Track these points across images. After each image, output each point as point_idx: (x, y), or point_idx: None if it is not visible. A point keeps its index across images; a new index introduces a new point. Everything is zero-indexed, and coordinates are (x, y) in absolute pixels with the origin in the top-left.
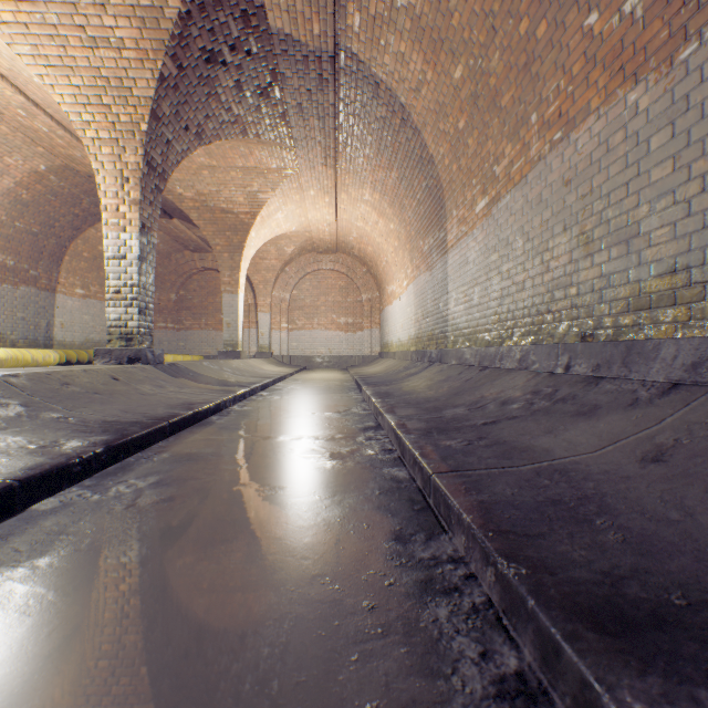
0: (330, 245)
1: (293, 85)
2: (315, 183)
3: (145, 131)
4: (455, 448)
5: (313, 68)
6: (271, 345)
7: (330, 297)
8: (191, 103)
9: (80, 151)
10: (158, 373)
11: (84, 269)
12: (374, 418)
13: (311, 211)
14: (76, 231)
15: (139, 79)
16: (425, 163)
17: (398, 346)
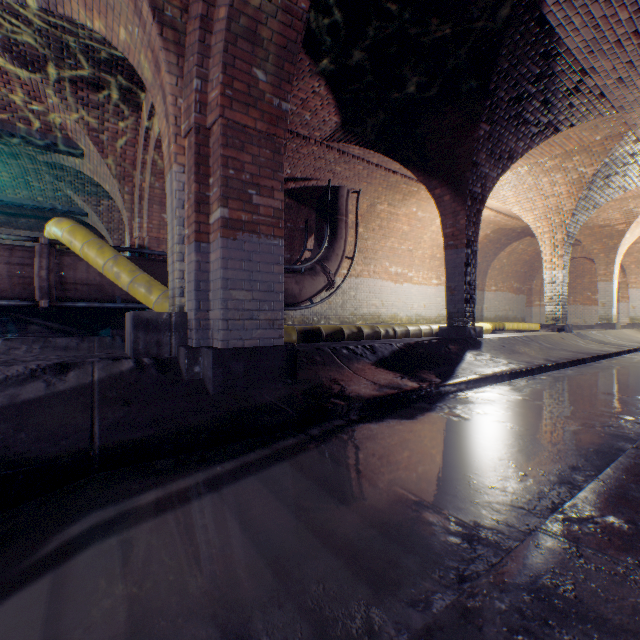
0: None
1: None
2: None
3: (566, 223)
4: None
5: None
6: None
7: None
8: (591, 198)
9: (510, 221)
10: (574, 337)
11: (495, 275)
12: None
13: None
14: (494, 256)
15: (566, 203)
16: None
17: None
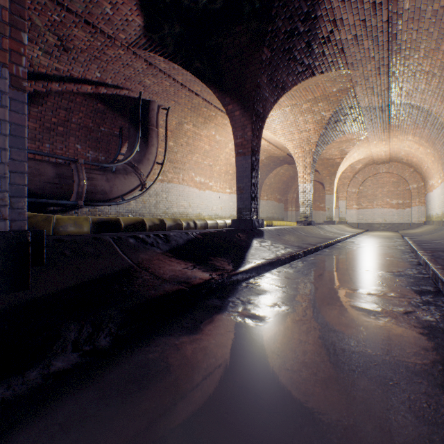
0: (384, 160)
1: (368, 116)
2: (376, 139)
3: (313, 151)
4: (424, 245)
5: (377, 109)
6: (346, 217)
7: (384, 188)
8: (326, 136)
9: (277, 151)
10: (317, 228)
11: (266, 189)
12: (405, 244)
13: (373, 149)
14: (266, 176)
15: (313, 137)
16: (443, 129)
17: (435, 218)
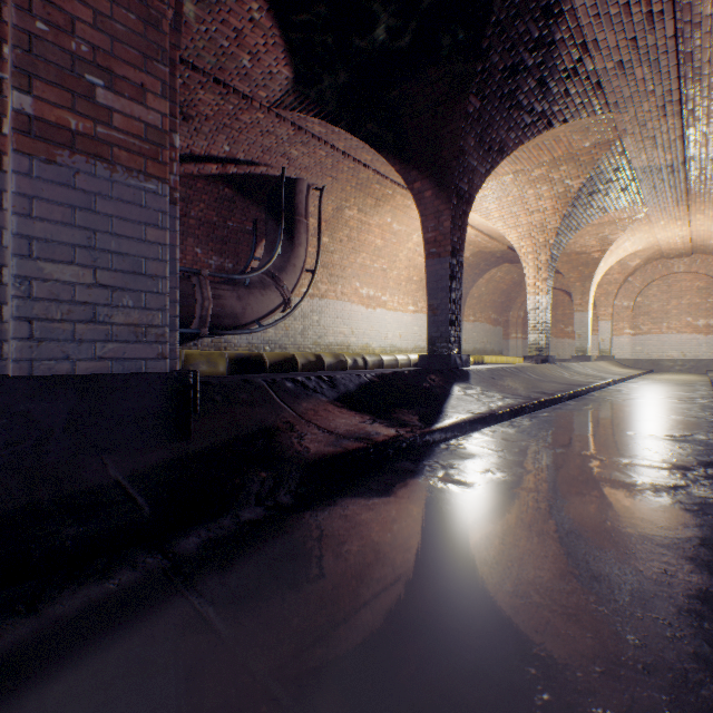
0: (682, 250)
1: (647, 181)
2: (665, 217)
3: (551, 243)
4: None
5: (665, 170)
6: (611, 350)
7: (682, 299)
8: (575, 217)
9: (491, 243)
10: (558, 368)
11: (473, 304)
12: (712, 396)
13: (659, 233)
14: (473, 283)
15: (551, 221)
16: None
17: None
